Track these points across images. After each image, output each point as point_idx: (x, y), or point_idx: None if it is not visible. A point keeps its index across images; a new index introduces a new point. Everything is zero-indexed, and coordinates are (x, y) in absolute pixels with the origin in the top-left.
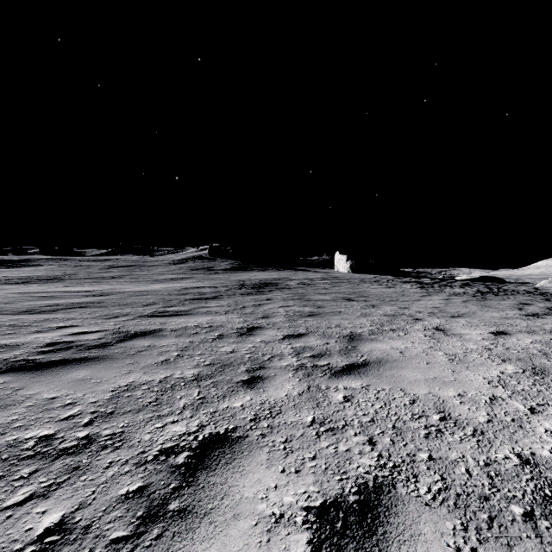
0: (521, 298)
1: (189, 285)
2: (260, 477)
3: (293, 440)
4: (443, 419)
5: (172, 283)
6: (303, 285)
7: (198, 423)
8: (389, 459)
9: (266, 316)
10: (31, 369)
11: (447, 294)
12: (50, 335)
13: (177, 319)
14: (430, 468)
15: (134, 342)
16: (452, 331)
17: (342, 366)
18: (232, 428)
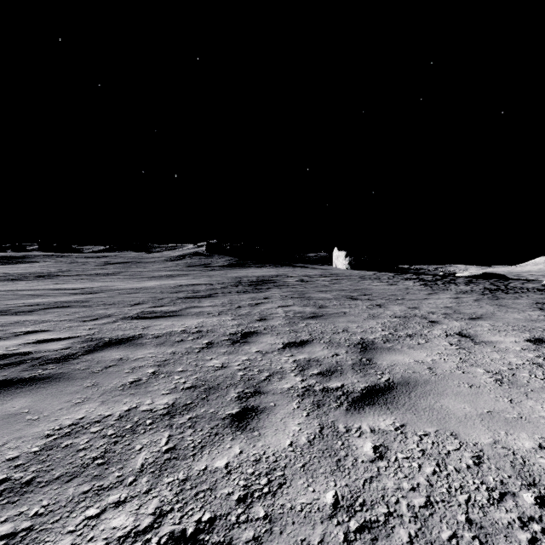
0: (535, 297)
1: (184, 283)
2: None
3: None
4: (542, 503)
5: (167, 280)
6: (301, 282)
7: (156, 506)
8: None
9: (264, 317)
10: None
11: (454, 292)
12: (7, 344)
13: (163, 322)
14: None
15: (105, 354)
16: (480, 338)
17: (361, 391)
18: (207, 520)
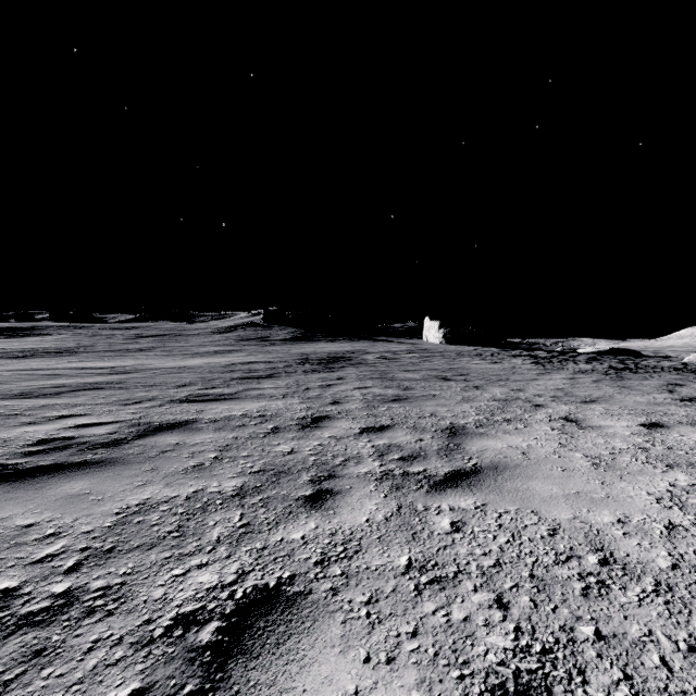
0: (668, 377)
1: (237, 360)
2: (331, 671)
3: (381, 599)
4: (604, 563)
5: (216, 357)
6: (383, 359)
7: (238, 567)
8: (533, 636)
9: (337, 401)
10: (7, 479)
11: (570, 372)
12: (44, 429)
13: (218, 405)
14: (603, 656)
15: (158, 439)
16: (588, 422)
17: (444, 475)
18: (288, 577)
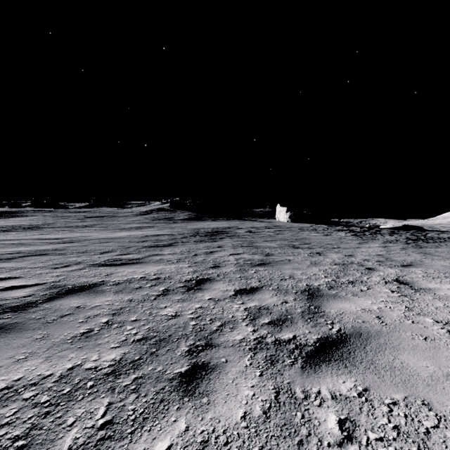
0: None
1: (150, 233)
2: None
3: None
4: None
5: (136, 231)
6: (250, 232)
7: None
8: None
9: (217, 265)
10: None
11: (381, 241)
12: None
13: (126, 269)
14: None
15: (64, 302)
16: (418, 285)
17: (314, 344)
18: None
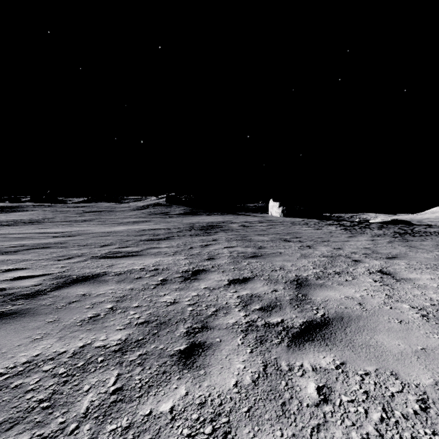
0: (438, 239)
1: (147, 227)
2: None
3: None
4: None
5: (133, 225)
6: (243, 227)
7: None
8: None
9: (212, 257)
10: None
11: (370, 235)
12: None
13: (126, 261)
14: None
15: (70, 290)
16: (399, 275)
17: (300, 326)
18: None
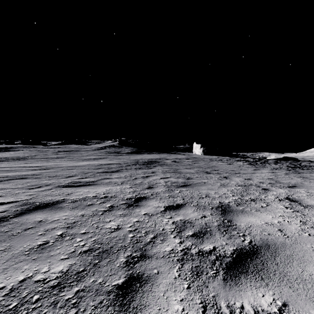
0: None
1: (103, 163)
2: None
3: None
4: None
5: (94, 161)
6: (175, 162)
7: None
8: None
9: (151, 186)
10: None
11: (269, 168)
12: None
13: (83, 189)
14: None
15: (30, 216)
16: (305, 202)
17: (231, 255)
18: None
